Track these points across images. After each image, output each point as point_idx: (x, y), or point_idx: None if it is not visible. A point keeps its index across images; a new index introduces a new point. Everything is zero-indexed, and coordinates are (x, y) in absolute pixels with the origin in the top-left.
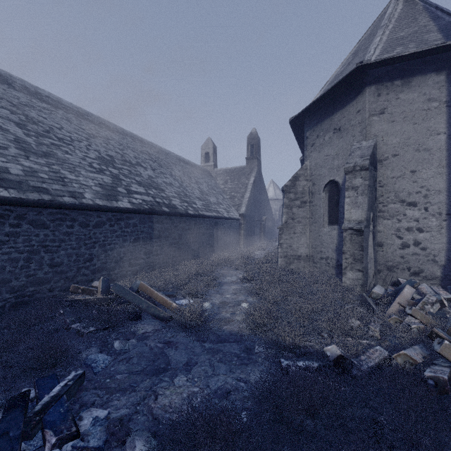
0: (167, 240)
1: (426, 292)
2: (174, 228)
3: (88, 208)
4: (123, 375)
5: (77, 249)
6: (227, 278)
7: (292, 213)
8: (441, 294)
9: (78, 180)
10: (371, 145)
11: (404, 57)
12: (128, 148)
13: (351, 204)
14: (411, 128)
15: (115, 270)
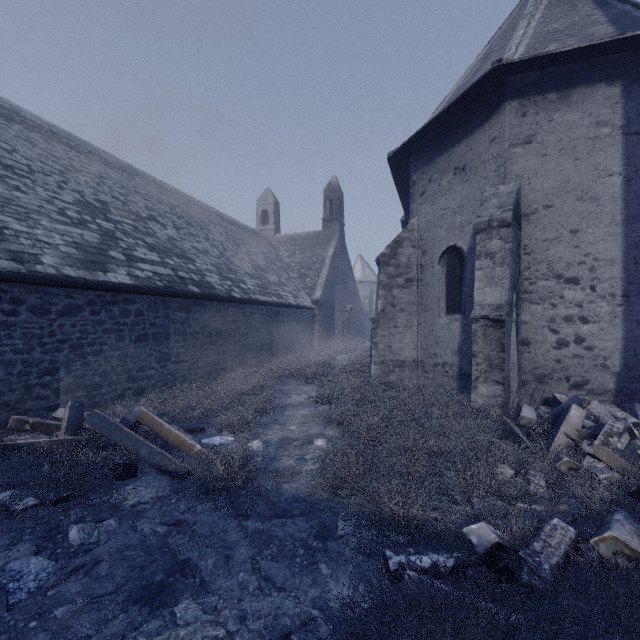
0: (196, 339)
1: (599, 414)
2: (209, 320)
3: (47, 281)
4: (70, 607)
5: (26, 353)
6: (292, 398)
7: (393, 297)
8: (620, 417)
9: (33, 233)
10: (513, 190)
11: (563, 56)
12: (136, 193)
13: (484, 279)
14: (571, 166)
15: (101, 388)
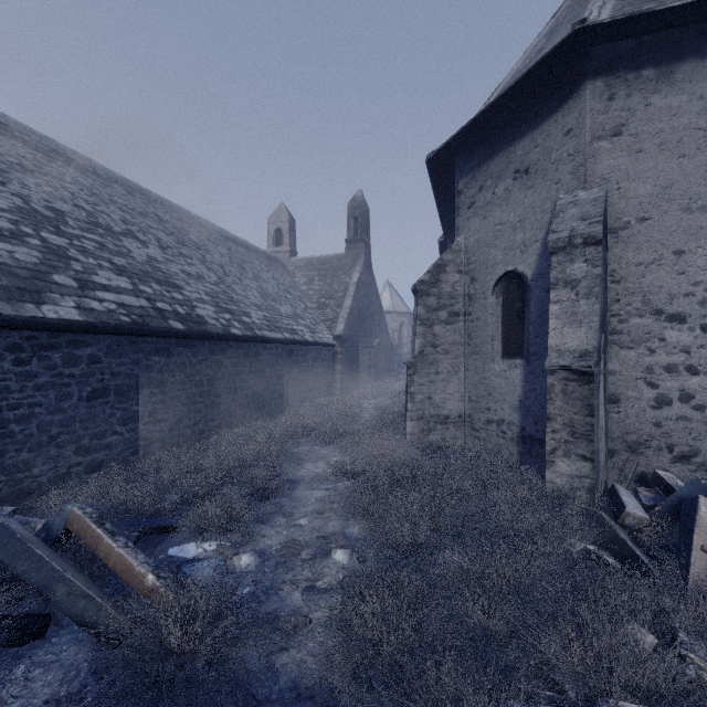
0: (181, 390)
1: None
2: (198, 364)
3: None
4: None
5: None
6: (306, 467)
7: (433, 335)
8: None
9: None
10: (598, 196)
11: (668, 15)
12: (112, 203)
13: (563, 315)
14: (674, 165)
15: (32, 467)
